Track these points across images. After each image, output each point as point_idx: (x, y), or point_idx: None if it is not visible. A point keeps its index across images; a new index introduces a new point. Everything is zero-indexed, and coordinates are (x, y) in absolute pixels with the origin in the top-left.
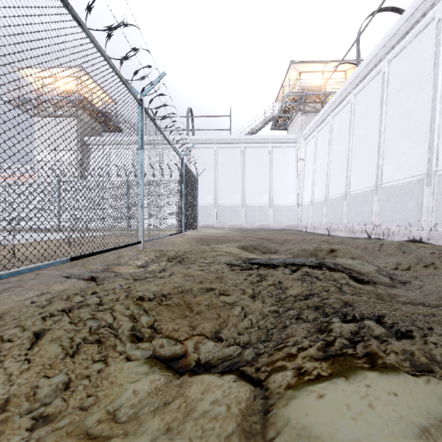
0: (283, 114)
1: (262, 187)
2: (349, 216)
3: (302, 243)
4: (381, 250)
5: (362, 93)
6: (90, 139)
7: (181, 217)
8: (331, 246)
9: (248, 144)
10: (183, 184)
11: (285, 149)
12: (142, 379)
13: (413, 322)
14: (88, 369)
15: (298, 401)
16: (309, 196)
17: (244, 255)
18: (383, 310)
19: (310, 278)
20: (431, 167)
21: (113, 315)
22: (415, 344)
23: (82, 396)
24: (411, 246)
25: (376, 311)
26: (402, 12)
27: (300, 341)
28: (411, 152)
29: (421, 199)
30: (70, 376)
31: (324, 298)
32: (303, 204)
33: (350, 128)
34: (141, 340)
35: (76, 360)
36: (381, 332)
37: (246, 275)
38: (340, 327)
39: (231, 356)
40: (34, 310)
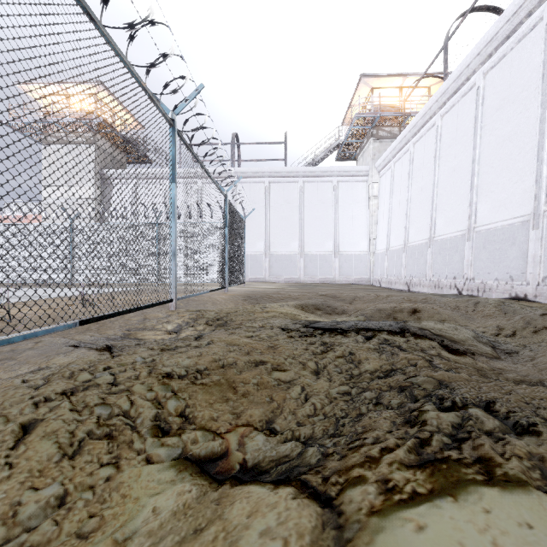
0: (351, 140)
1: (325, 231)
2: (434, 267)
3: (377, 301)
4: (476, 310)
5: (450, 114)
6: (111, 171)
7: (224, 269)
8: (414, 306)
9: (307, 178)
10: (226, 227)
11: (354, 184)
12: (166, 490)
13: (535, 410)
14: (92, 477)
15: (388, 536)
16: (384, 242)
17: (304, 316)
18: (492, 393)
19: (390, 348)
20: (539, 206)
21: (130, 400)
22: (544, 445)
23: (82, 517)
24: (514, 305)
25: (483, 394)
26: (500, 12)
27: (383, 437)
28: (514, 187)
29: (526, 246)
30: (67, 486)
31: (410, 375)
32: (376, 252)
33: (435, 157)
34: (167, 434)
35: (76, 463)
36: (494, 426)
37: (306, 344)
38: (437, 418)
39: (288, 457)
40: (25, 393)
